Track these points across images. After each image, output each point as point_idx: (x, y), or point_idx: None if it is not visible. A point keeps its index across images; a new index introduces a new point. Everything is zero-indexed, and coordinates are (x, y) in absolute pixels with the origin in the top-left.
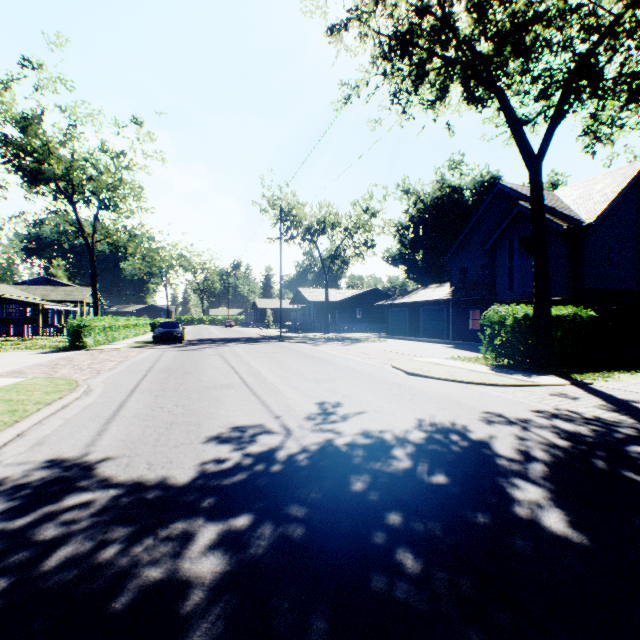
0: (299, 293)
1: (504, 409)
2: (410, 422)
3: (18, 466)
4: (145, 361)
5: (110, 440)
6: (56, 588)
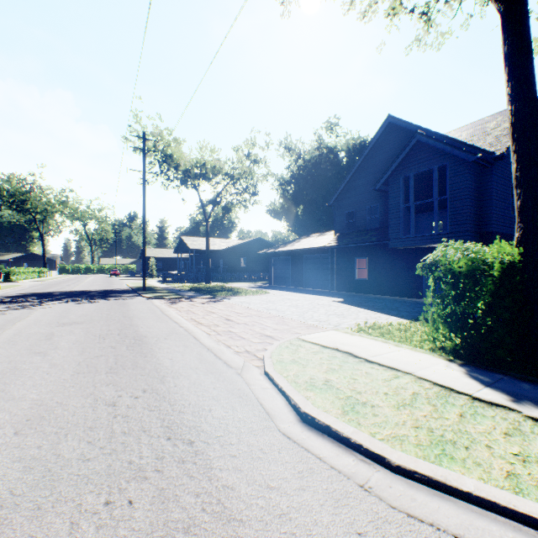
0: (183, 241)
1: None
2: None
3: None
4: None
5: None
6: None
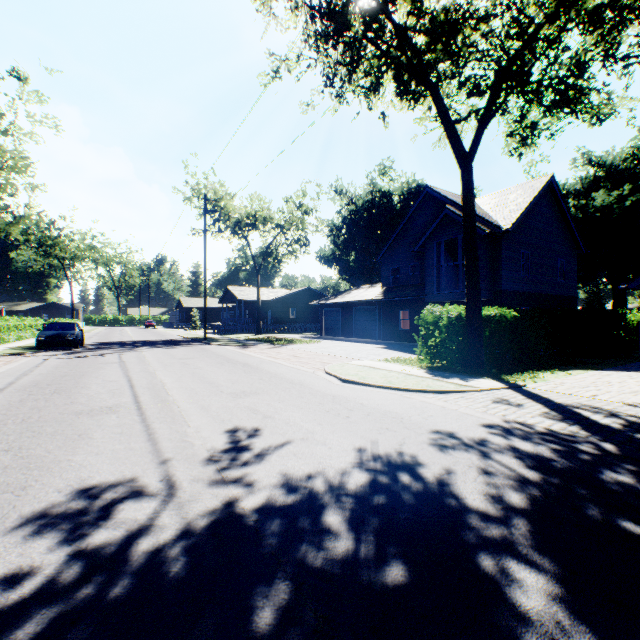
0: (229, 291)
1: (453, 425)
2: (348, 455)
3: None
4: (7, 375)
5: None
6: None
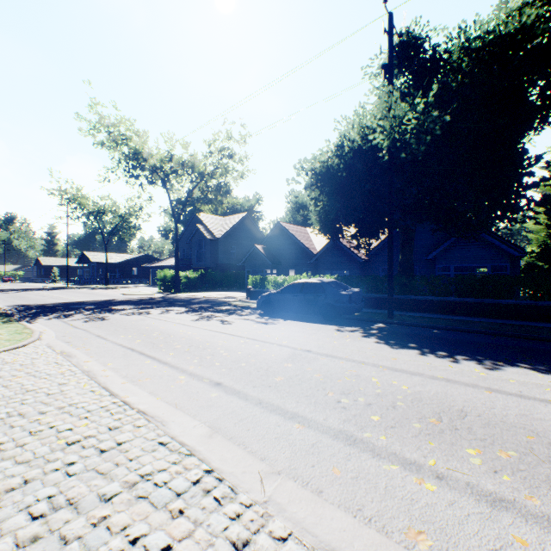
0: (85, 255)
1: (135, 297)
2: (105, 299)
3: (7, 305)
4: None
5: (23, 303)
6: (40, 306)
